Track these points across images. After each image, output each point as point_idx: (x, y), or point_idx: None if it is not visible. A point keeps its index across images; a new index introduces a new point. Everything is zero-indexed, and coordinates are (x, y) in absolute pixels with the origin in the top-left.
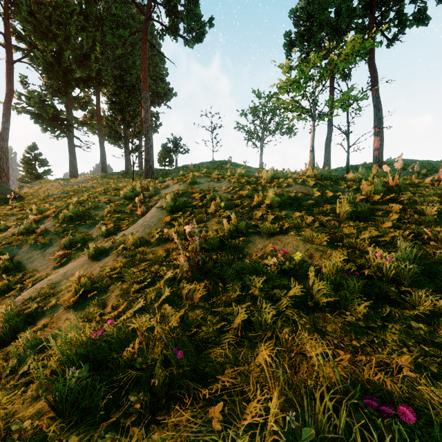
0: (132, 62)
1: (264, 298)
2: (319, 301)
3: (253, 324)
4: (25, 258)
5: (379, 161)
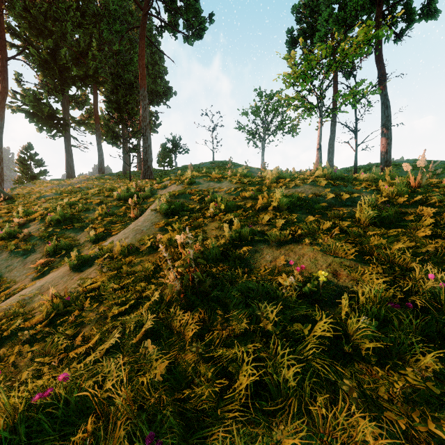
0: (130, 59)
1: (281, 335)
2: (359, 345)
3: (269, 385)
4: (3, 266)
5: (387, 161)
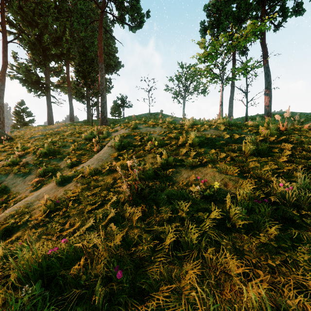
0: (92, 42)
1: (190, 219)
2: (235, 223)
3: (182, 244)
4: (10, 183)
5: (268, 112)
